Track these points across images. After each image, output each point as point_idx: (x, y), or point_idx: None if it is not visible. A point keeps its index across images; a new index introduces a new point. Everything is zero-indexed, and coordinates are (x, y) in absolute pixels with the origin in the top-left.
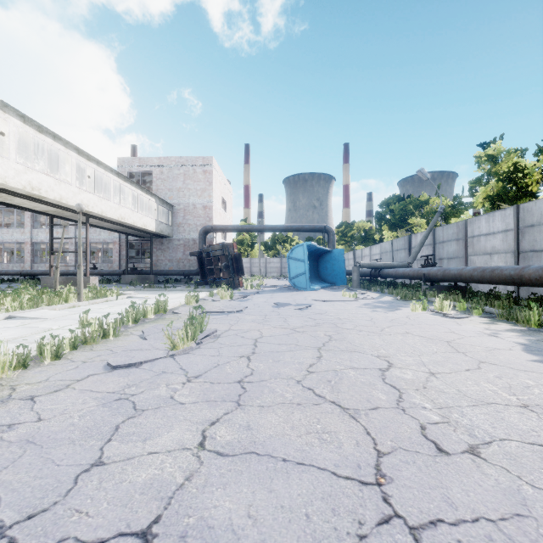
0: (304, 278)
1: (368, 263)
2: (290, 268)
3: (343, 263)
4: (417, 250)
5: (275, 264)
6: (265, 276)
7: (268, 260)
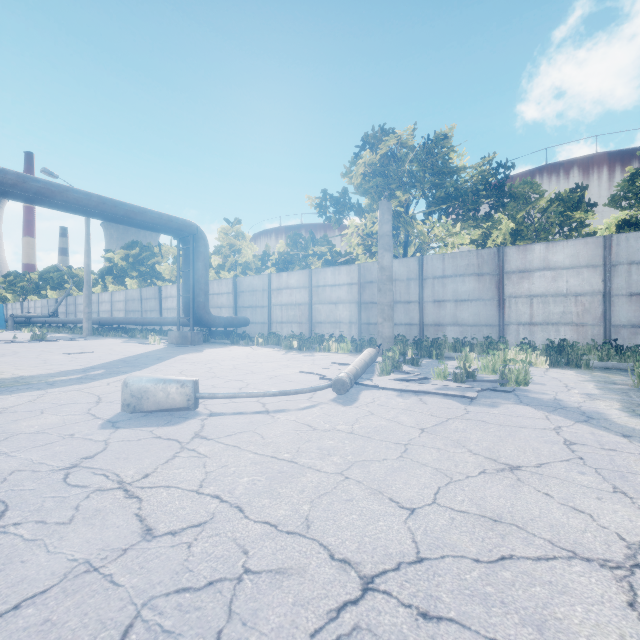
0: None
1: (21, 315)
2: None
3: (3, 314)
4: (56, 308)
5: None
6: None
7: None
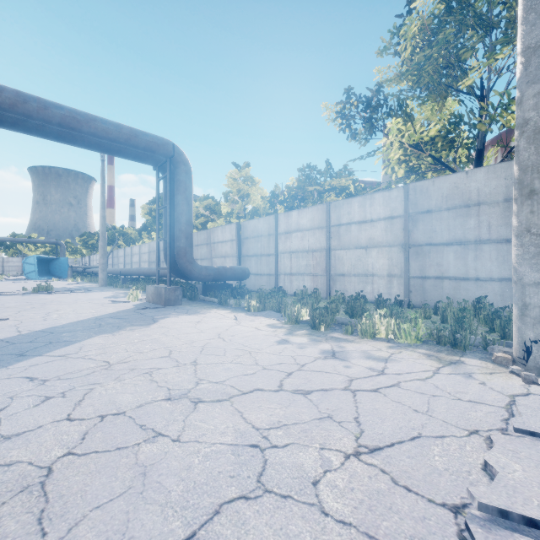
0: (35, 274)
1: (77, 266)
2: (25, 268)
3: (67, 265)
4: None
5: (15, 263)
6: (2, 274)
7: (6, 260)
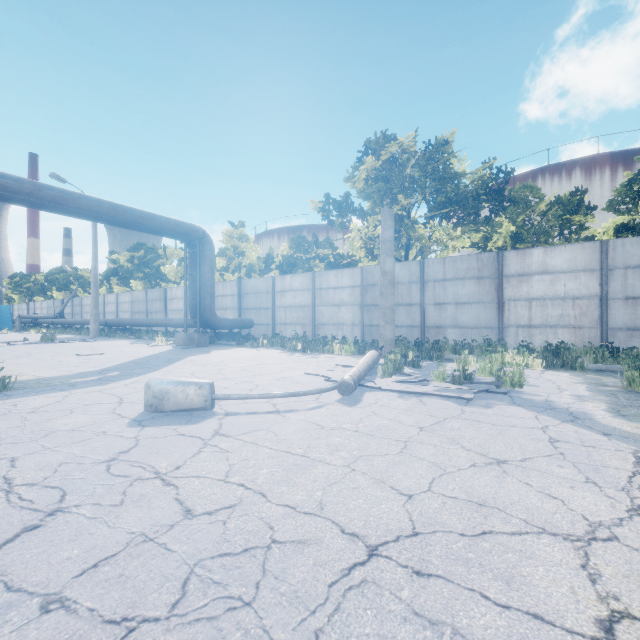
0: None
1: (28, 316)
2: None
3: (10, 315)
4: (62, 309)
5: None
6: None
7: None
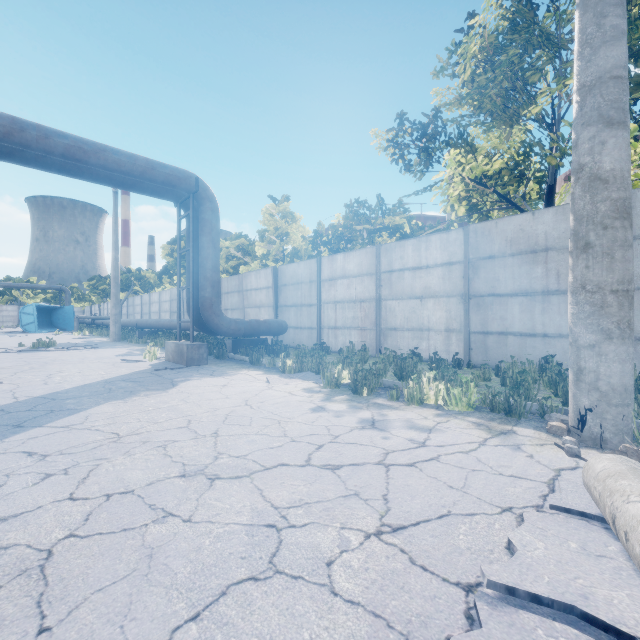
0: (34, 326)
1: (85, 316)
2: (22, 319)
3: (73, 315)
4: None
5: (10, 312)
6: None
7: None
